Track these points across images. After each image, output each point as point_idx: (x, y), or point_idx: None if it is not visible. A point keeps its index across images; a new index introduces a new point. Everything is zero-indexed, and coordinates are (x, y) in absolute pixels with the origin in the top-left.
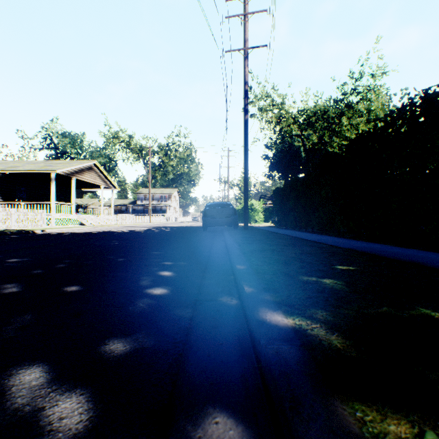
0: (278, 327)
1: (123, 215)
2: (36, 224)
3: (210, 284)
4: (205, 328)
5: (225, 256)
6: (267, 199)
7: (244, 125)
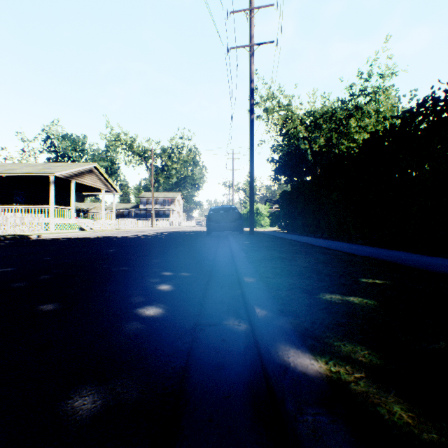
0: (308, 378)
1: (124, 220)
2: (34, 229)
3: (214, 301)
4: (206, 370)
5: (230, 265)
6: (273, 203)
7: (250, 125)
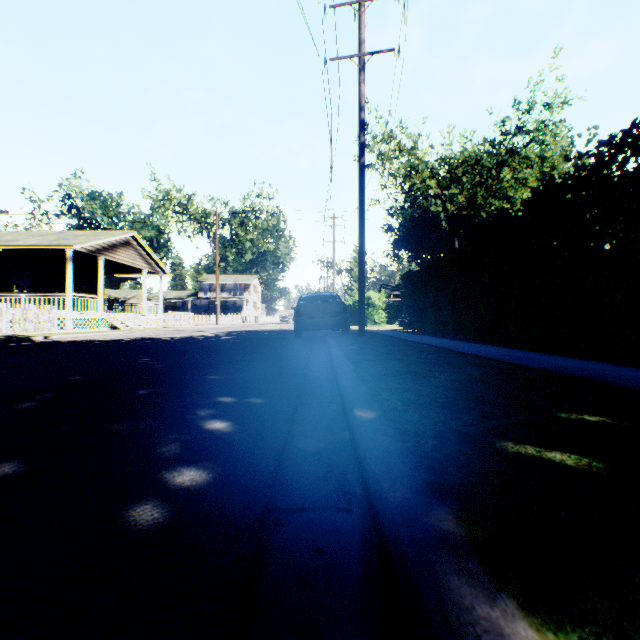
0: None
1: (176, 314)
2: (42, 327)
3: (303, 454)
4: None
5: (330, 383)
6: (391, 291)
7: (359, 173)
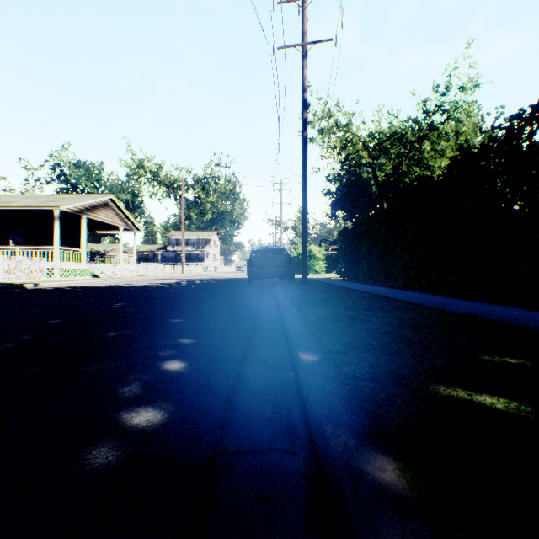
0: None
1: (148, 264)
2: (33, 276)
3: (251, 394)
4: None
5: (278, 326)
6: (330, 245)
7: (302, 145)
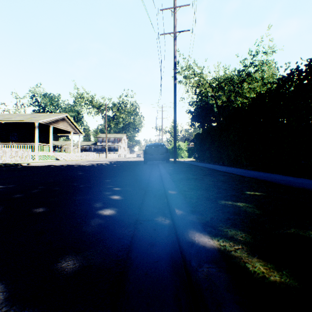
0: (206, 248)
1: (87, 153)
2: (24, 159)
3: (149, 206)
4: (143, 246)
5: (160, 183)
6: (190, 142)
7: (174, 87)
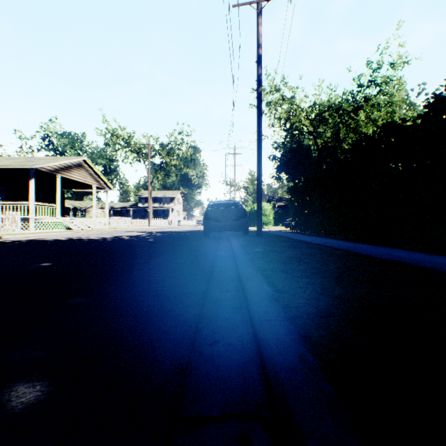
0: None
1: (118, 218)
2: (7, 229)
3: None
4: None
5: (240, 319)
6: (276, 202)
7: (257, 100)
